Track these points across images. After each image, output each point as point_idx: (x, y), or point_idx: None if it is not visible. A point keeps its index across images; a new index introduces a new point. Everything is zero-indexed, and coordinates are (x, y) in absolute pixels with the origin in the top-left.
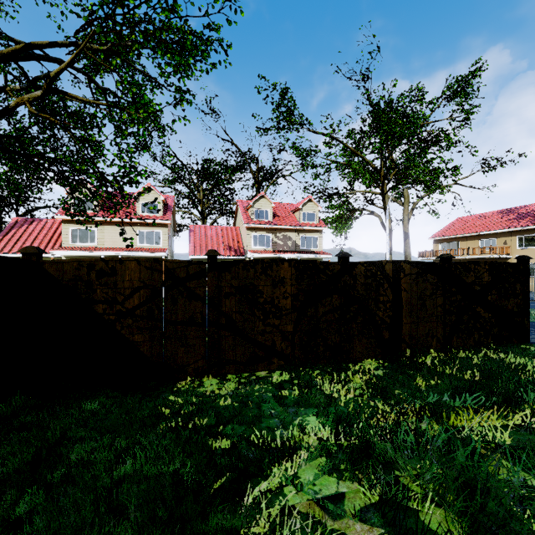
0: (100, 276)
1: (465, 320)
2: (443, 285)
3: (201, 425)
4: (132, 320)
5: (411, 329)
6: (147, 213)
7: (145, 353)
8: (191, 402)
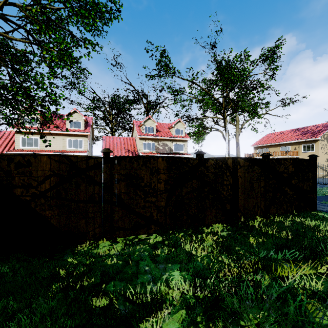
0: (18, 167)
1: (278, 196)
2: (264, 173)
3: (87, 285)
4: (44, 200)
5: (244, 203)
6: (74, 128)
7: (55, 224)
8: (85, 263)
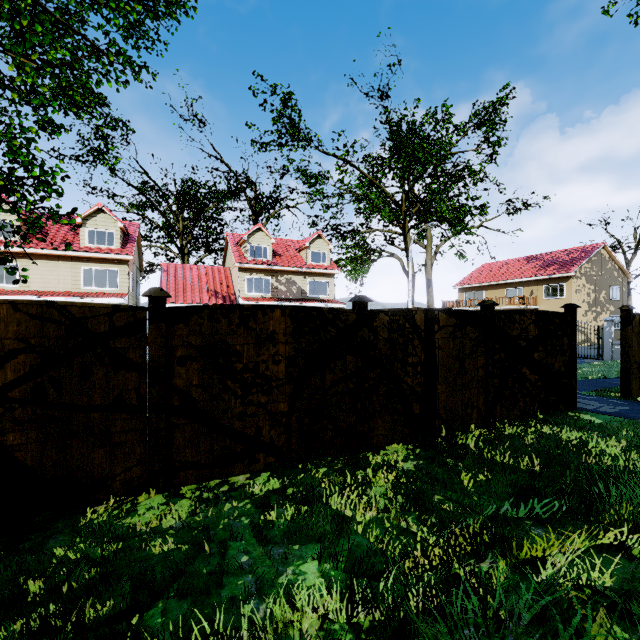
0: None
1: (509, 385)
2: (485, 340)
3: (92, 622)
4: (2, 408)
5: (447, 400)
6: (97, 244)
7: (29, 463)
8: (96, 557)
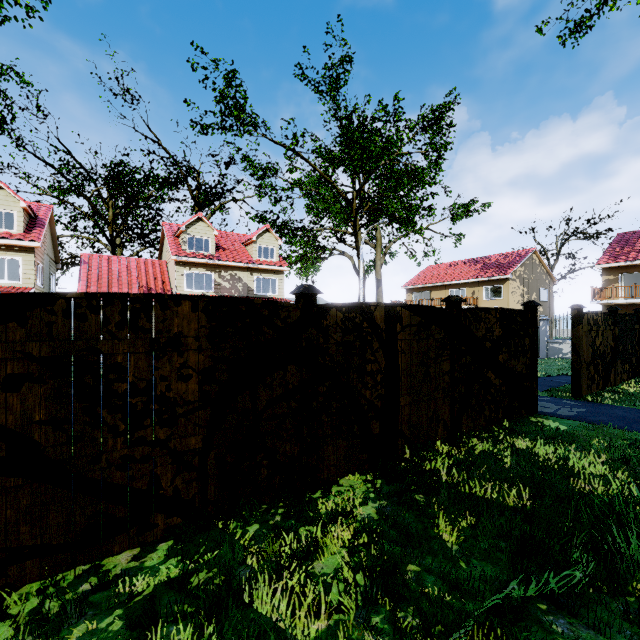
0: None
1: (475, 391)
2: (451, 342)
3: None
4: None
5: (411, 414)
6: None
7: None
8: None
